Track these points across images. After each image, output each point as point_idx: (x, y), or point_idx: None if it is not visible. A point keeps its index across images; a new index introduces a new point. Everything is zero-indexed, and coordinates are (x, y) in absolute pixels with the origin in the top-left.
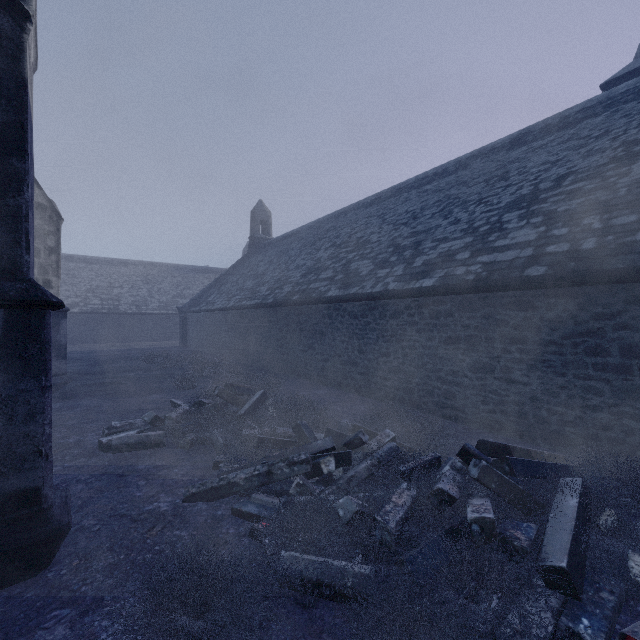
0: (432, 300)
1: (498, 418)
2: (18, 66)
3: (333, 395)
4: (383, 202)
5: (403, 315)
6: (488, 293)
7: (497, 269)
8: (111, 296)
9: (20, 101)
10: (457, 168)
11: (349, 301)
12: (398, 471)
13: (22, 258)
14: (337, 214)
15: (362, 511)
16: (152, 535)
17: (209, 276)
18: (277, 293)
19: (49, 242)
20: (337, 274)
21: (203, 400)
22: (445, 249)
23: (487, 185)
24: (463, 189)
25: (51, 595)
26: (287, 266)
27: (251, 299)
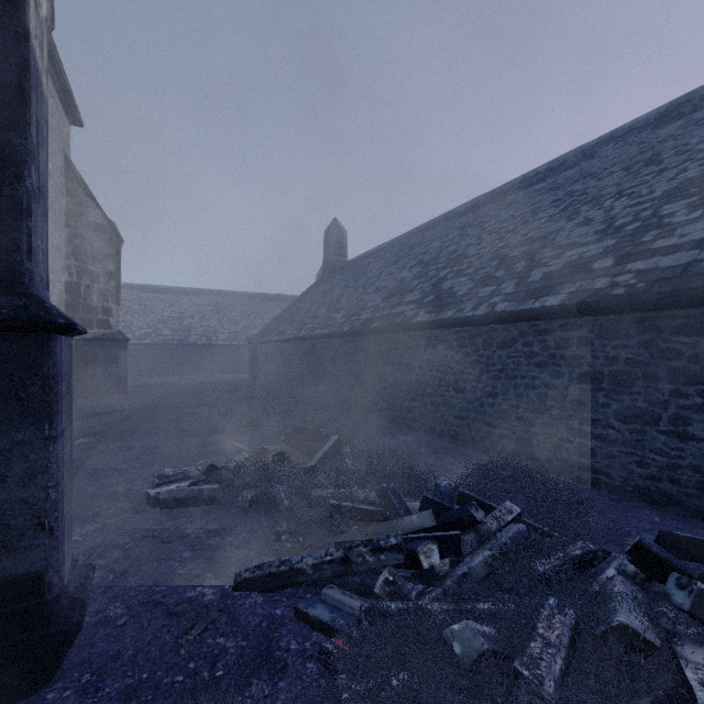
0: (559, 324)
1: (665, 488)
2: (17, 11)
3: (423, 443)
4: (480, 209)
5: (516, 344)
6: (648, 312)
7: (662, 278)
8: (182, 327)
9: (20, 57)
10: (579, 159)
11: (442, 327)
12: (534, 571)
13: (22, 265)
14: (423, 228)
15: (492, 650)
16: (188, 641)
17: (280, 304)
18: (354, 320)
19: (109, 266)
20: (426, 295)
21: (267, 447)
22: (574, 257)
23: (628, 173)
24: (591, 182)
25: None
26: (365, 289)
27: (324, 327)
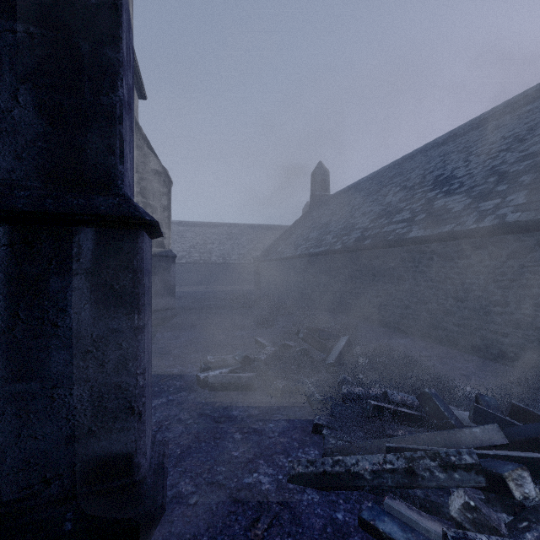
0: None
1: None
2: None
3: (421, 346)
4: (461, 137)
5: (533, 253)
6: None
7: None
8: (206, 250)
9: None
10: None
11: (440, 241)
12: None
13: (116, 168)
14: (401, 161)
15: None
16: (257, 536)
17: (275, 232)
18: (345, 239)
19: (163, 201)
20: (417, 214)
21: (288, 343)
22: None
23: None
24: None
25: None
26: (351, 214)
27: (317, 247)
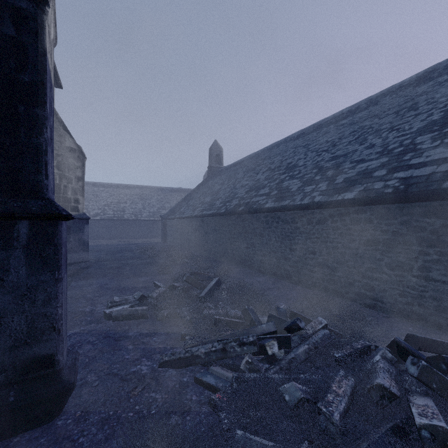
0: (353, 210)
1: (416, 310)
2: (40, 39)
3: (270, 282)
4: (307, 136)
5: (327, 222)
6: (406, 203)
7: (414, 183)
8: (119, 208)
9: (41, 65)
10: (368, 105)
11: (282, 211)
12: (333, 357)
13: (42, 182)
14: (271, 147)
15: (306, 398)
16: (134, 395)
17: (181, 194)
18: (227, 205)
19: (78, 173)
20: (272, 191)
21: (175, 284)
22: (363, 168)
23: (397, 115)
24: (375, 120)
25: (58, 442)
26: (234, 186)
27: (209, 210)
